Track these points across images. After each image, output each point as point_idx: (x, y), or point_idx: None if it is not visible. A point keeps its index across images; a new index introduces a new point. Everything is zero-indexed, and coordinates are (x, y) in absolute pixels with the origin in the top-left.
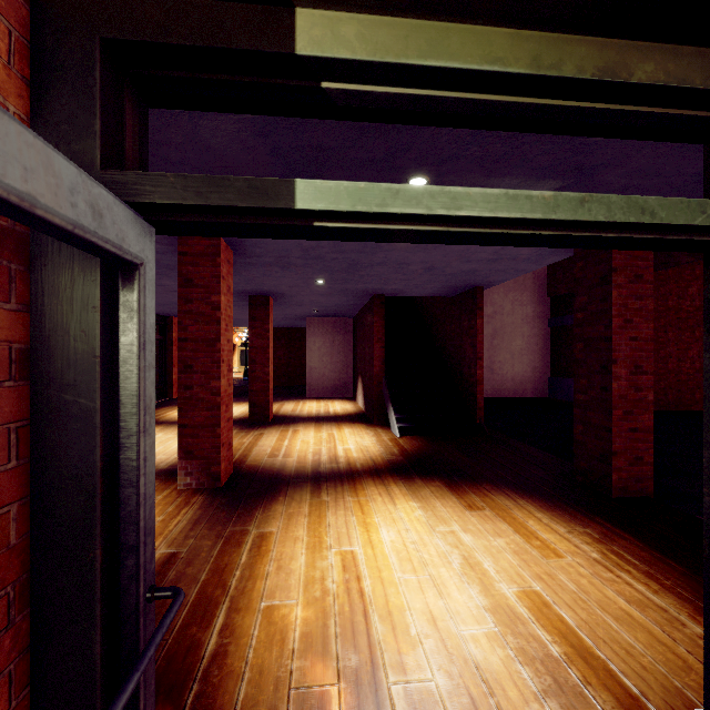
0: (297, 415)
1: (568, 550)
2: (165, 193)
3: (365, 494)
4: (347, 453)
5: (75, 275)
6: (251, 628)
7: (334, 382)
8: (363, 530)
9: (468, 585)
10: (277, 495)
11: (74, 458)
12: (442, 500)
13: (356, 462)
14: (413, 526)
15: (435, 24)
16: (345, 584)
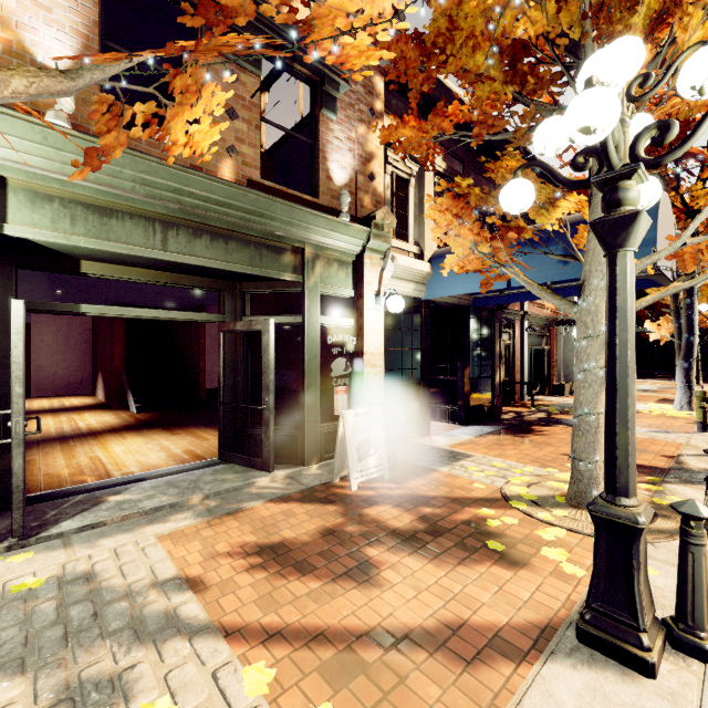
0: (27, 410)
1: (215, 439)
2: (38, 307)
3: (105, 439)
4: (89, 425)
5: (7, 328)
6: (38, 478)
7: (69, 379)
8: (103, 449)
9: (160, 452)
10: (31, 448)
11: (7, 377)
12: (158, 434)
13: (97, 428)
14: (136, 444)
15: (124, 267)
16: (92, 462)
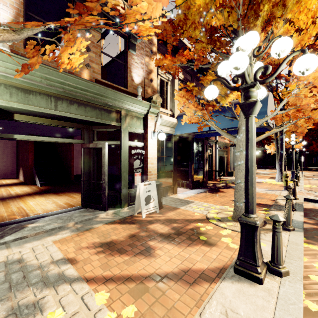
0: None
1: (79, 197)
2: None
3: (24, 198)
4: (16, 192)
5: None
6: None
7: (4, 171)
8: (24, 203)
9: (52, 204)
10: None
11: None
12: (51, 196)
13: (20, 194)
14: (40, 200)
15: (36, 117)
16: (19, 209)
